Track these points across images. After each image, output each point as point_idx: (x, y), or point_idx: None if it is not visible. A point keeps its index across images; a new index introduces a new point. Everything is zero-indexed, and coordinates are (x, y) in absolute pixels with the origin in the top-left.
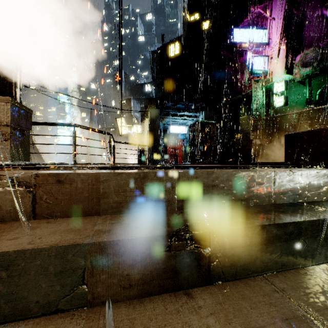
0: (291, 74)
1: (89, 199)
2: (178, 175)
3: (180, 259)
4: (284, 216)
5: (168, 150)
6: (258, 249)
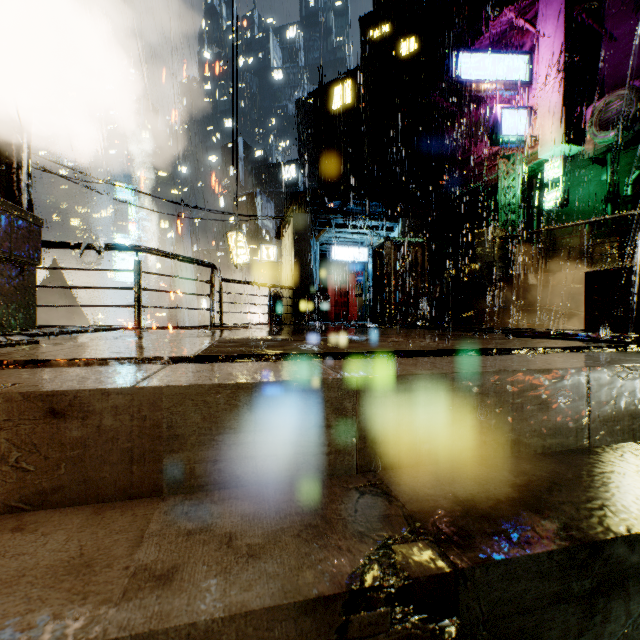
0: (577, 144)
1: (133, 455)
2: (359, 385)
3: None
4: (635, 498)
5: (329, 294)
6: (583, 609)
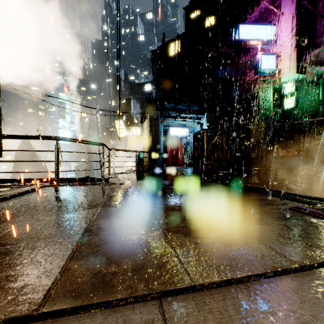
0: (303, 73)
1: None
2: None
3: None
4: None
5: (168, 152)
6: None
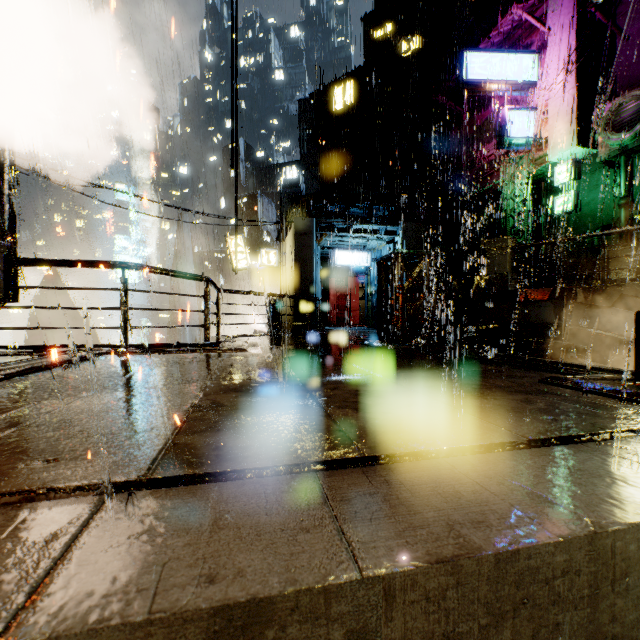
0: (589, 146)
1: None
2: (387, 586)
3: None
4: None
5: (331, 298)
6: None
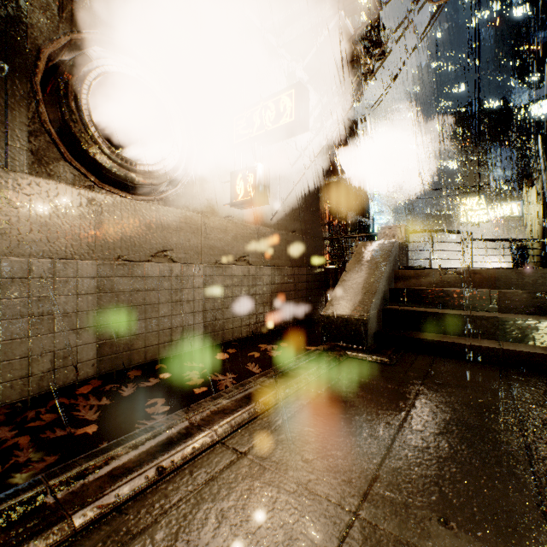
0: None
1: (489, 281)
2: None
3: (542, 303)
4: None
5: None
6: None
